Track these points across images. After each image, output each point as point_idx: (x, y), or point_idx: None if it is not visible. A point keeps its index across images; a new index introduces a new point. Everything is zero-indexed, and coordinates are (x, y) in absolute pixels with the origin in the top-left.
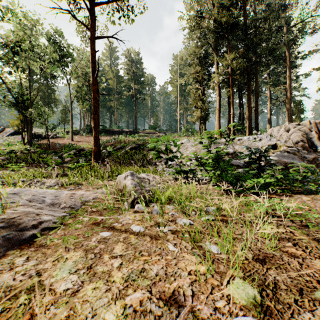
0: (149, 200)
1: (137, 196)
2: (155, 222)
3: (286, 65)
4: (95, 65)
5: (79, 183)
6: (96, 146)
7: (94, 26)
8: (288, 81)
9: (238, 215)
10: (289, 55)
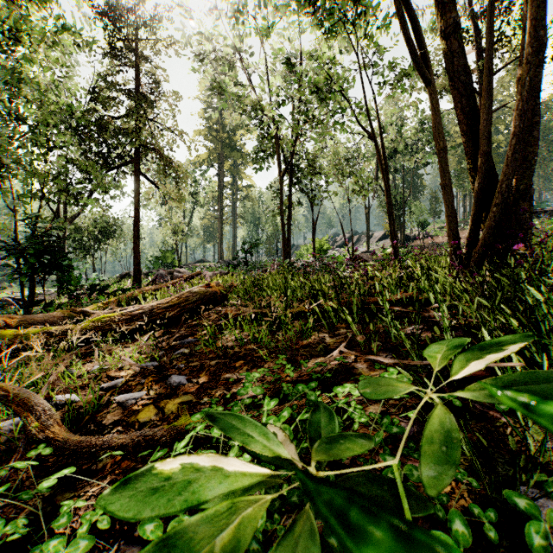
0: None
1: None
2: None
3: None
4: None
5: None
6: None
7: None
8: None
9: None
10: None
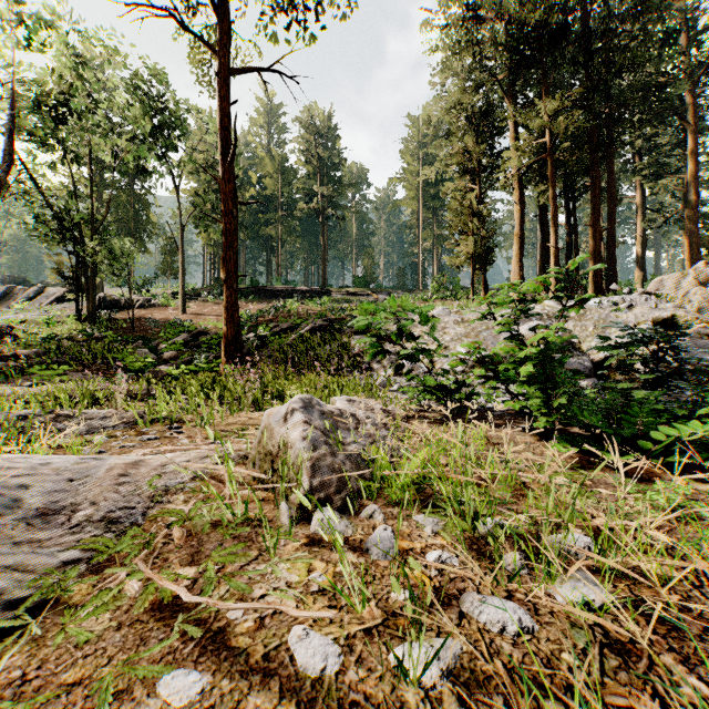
0: (358, 488)
1: (321, 479)
2: (384, 611)
3: (684, 126)
4: (228, 136)
5: (178, 419)
6: (230, 324)
7: (226, 44)
8: (691, 164)
9: (690, 578)
10: (693, 102)
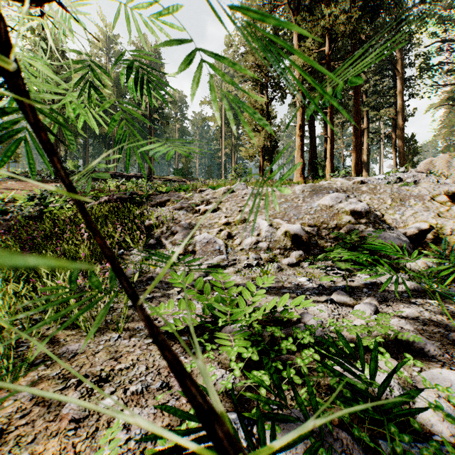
0: None
1: None
2: None
3: (397, 73)
4: None
5: None
6: None
7: None
8: (400, 100)
9: None
10: (402, 58)
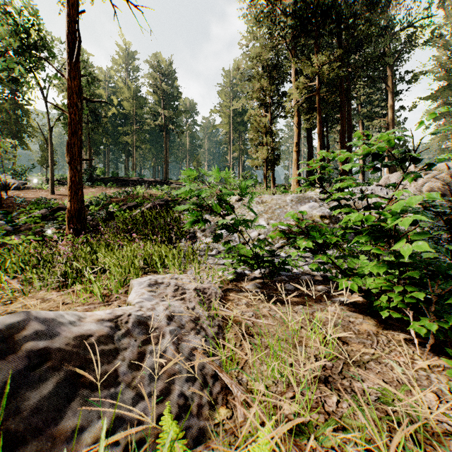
0: None
1: None
2: None
3: (387, 88)
4: (72, 39)
5: None
6: (73, 200)
7: None
8: (391, 112)
9: None
10: (392, 75)
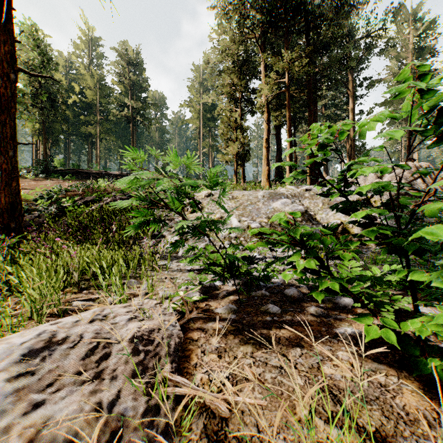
0: None
1: None
2: None
3: (349, 92)
4: None
5: None
6: (5, 192)
7: None
8: (351, 115)
9: None
10: (353, 80)
